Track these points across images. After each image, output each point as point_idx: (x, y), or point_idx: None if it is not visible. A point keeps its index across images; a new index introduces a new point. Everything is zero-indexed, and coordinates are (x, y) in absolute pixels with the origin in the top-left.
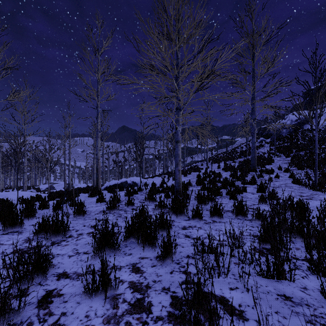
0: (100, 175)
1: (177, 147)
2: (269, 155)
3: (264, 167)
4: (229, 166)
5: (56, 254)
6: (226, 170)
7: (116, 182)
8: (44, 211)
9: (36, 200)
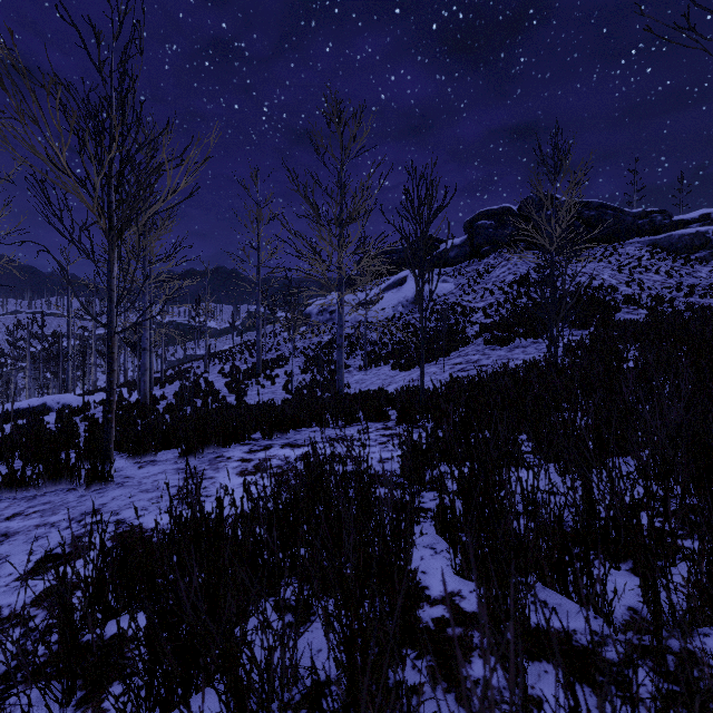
0: None
1: (143, 355)
2: (291, 353)
3: (274, 372)
4: (233, 370)
5: None
6: (227, 377)
7: (20, 404)
8: None
9: None
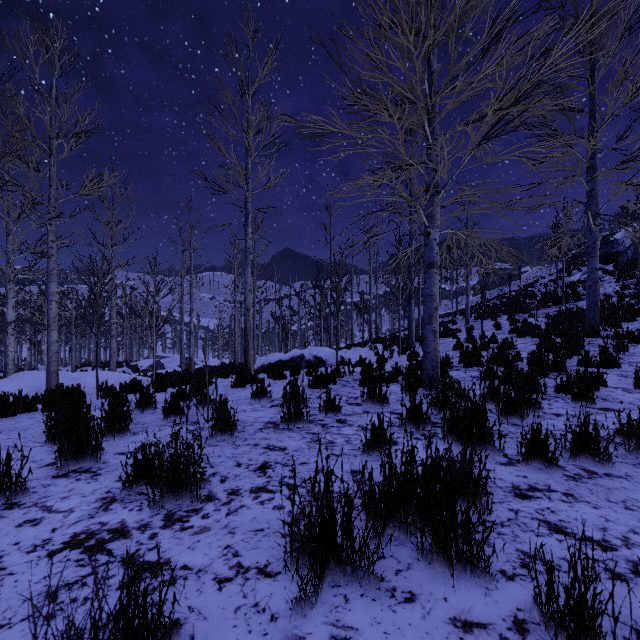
0: (251, 342)
1: (429, 278)
2: (621, 299)
3: (619, 328)
4: (526, 324)
5: (181, 568)
6: (522, 335)
7: (282, 356)
8: (146, 416)
9: (131, 391)
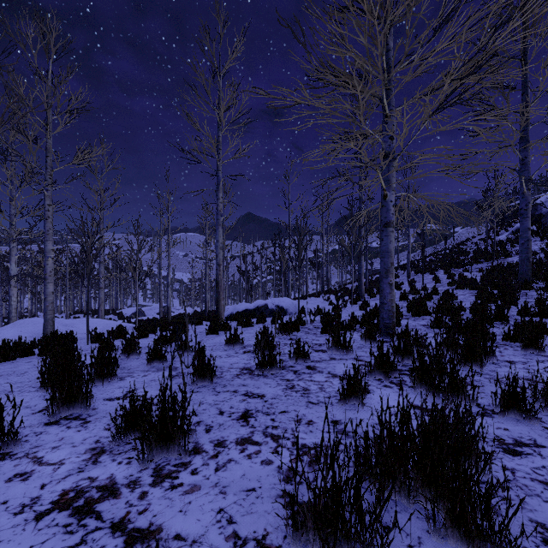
0: (222, 293)
1: (385, 236)
2: (547, 255)
3: None
4: (463, 278)
5: (174, 539)
6: (460, 287)
7: (248, 305)
8: (131, 361)
9: (117, 337)
